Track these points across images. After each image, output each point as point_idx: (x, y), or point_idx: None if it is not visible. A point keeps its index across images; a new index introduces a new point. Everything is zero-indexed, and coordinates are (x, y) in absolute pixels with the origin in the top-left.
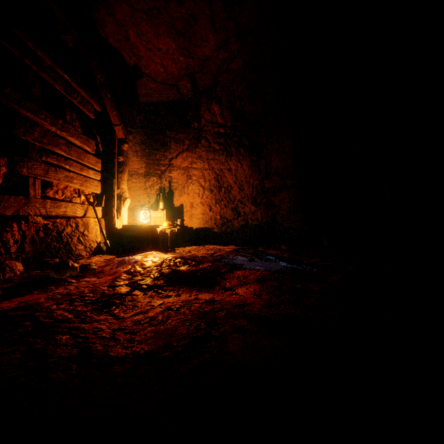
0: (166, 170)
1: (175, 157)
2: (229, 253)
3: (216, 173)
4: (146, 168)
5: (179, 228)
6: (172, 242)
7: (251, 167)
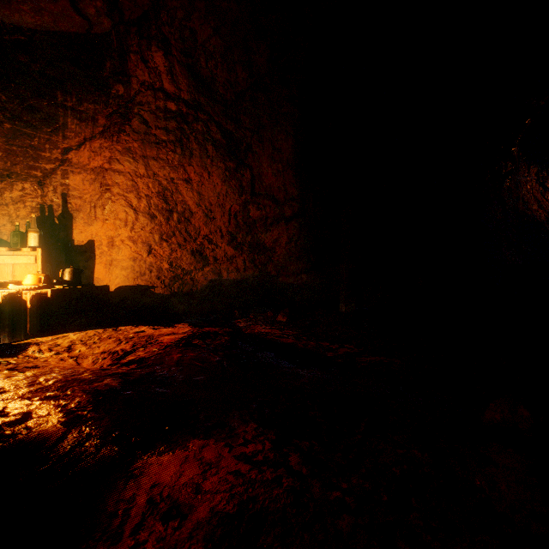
0: (54, 170)
1: (75, 148)
2: (166, 353)
3: (162, 184)
4: (5, 163)
5: (58, 289)
6: (38, 322)
7: (227, 180)
